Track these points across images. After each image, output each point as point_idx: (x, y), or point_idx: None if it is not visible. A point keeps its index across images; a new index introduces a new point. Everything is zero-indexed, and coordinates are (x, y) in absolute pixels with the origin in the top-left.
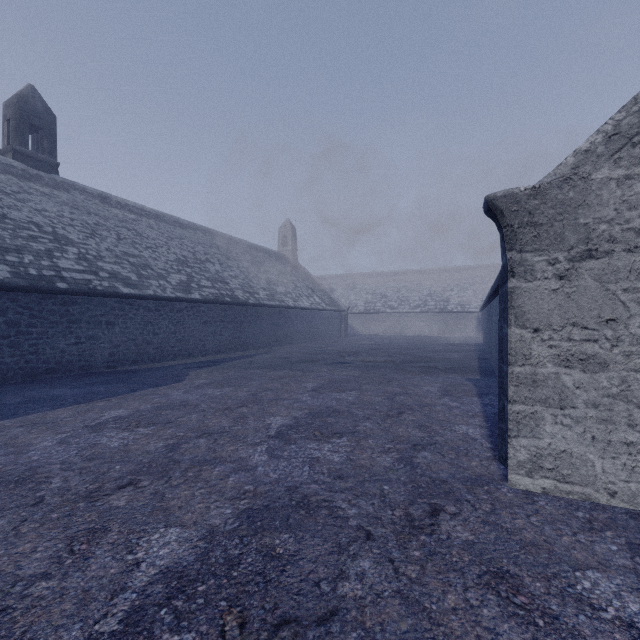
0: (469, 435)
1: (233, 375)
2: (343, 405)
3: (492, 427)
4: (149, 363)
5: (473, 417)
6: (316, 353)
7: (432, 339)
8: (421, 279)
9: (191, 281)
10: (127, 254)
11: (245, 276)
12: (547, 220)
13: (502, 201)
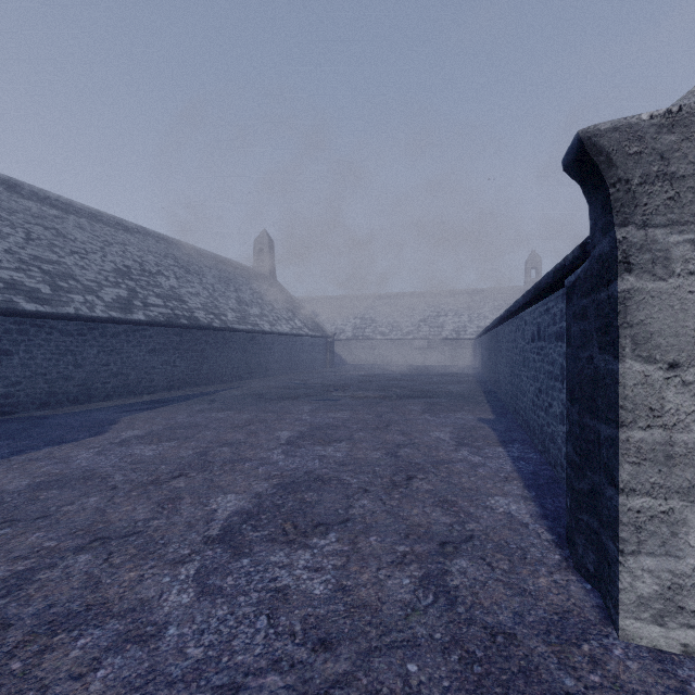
0: (514, 516)
1: (181, 421)
2: (329, 467)
3: (539, 498)
4: (68, 405)
5: (508, 481)
6: (296, 387)
7: (427, 369)
8: (414, 303)
9: (134, 297)
10: (39, 259)
11: (209, 294)
12: (694, 169)
13: (611, 137)
